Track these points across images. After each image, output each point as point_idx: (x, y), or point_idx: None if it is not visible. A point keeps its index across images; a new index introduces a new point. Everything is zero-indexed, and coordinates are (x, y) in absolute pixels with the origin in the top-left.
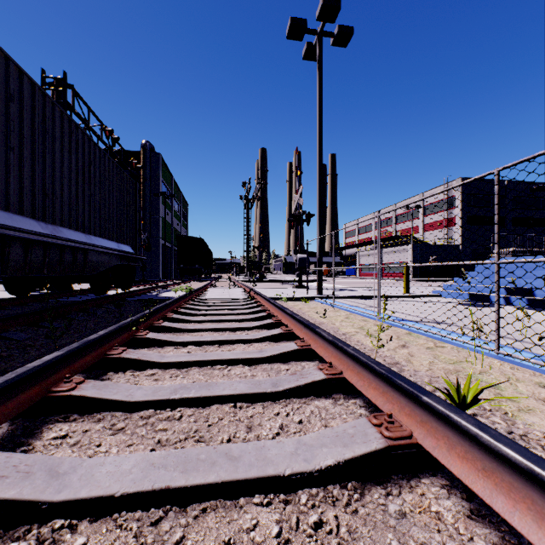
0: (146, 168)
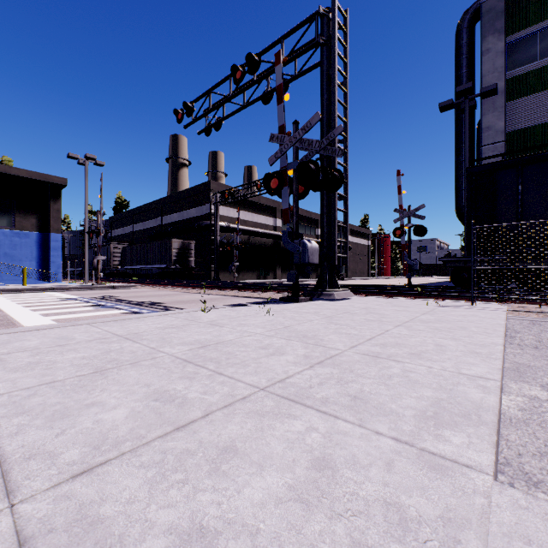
0: (455, 71)
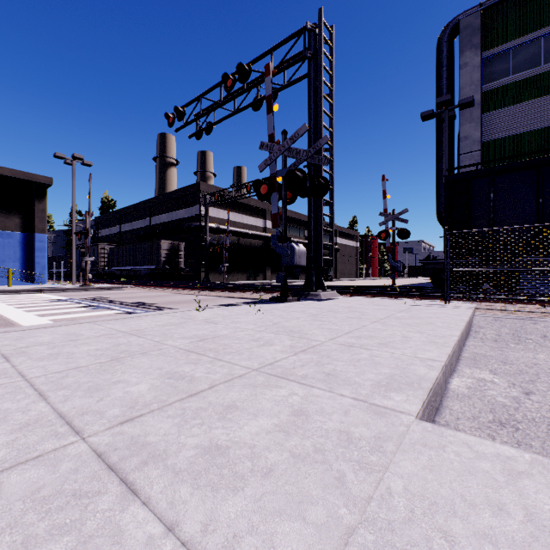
0: (436, 82)
